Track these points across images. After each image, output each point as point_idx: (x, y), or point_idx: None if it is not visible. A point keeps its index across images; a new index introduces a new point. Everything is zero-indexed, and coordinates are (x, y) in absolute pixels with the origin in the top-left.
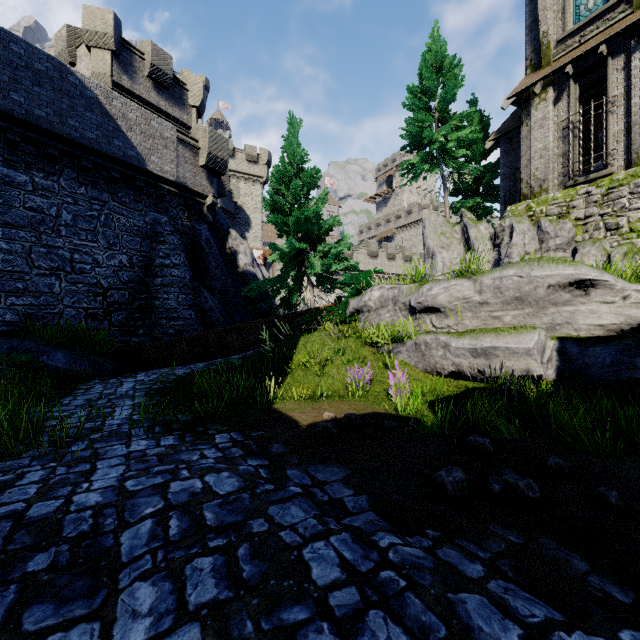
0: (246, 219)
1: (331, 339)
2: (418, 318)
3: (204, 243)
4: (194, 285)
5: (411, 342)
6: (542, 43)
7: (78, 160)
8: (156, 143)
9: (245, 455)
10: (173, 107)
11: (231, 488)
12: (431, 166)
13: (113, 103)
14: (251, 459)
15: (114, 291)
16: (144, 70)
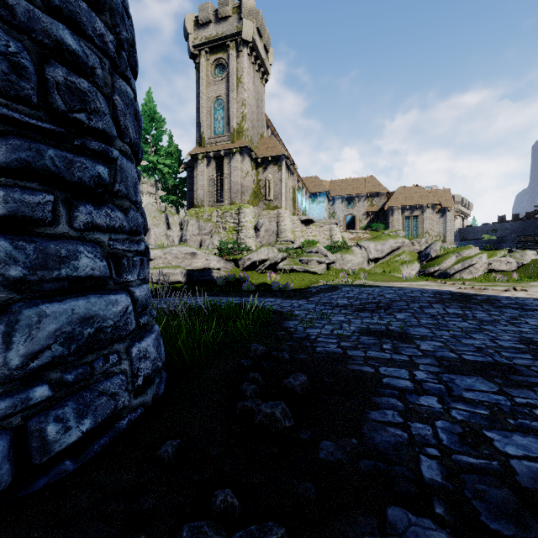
0: None
1: None
2: None
3: None
4: None
5: None
6: (202, 136)
7: None
8: None
9: None
10: None
11: None
12: (148, 175)
13: None
14: None
15: None
16: None
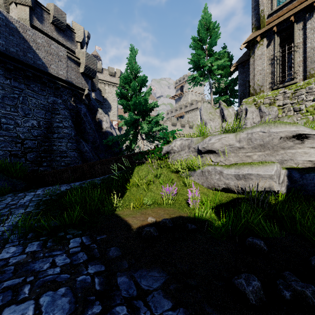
0: (109, 105)
1: (153, 168)
2: (202, 156)
3: (83, 115)
4: (77, 138)
5: (199, 170)
6: (261, 16)
7: (5, 64)
8: (54, 58)
9: (87, 260)
10: (66, 41)
11: (60, 314)
12: (204, 78)
13: (27, 32)
14: (91, 265)
15: (28, 141)
16: (49, 19)
